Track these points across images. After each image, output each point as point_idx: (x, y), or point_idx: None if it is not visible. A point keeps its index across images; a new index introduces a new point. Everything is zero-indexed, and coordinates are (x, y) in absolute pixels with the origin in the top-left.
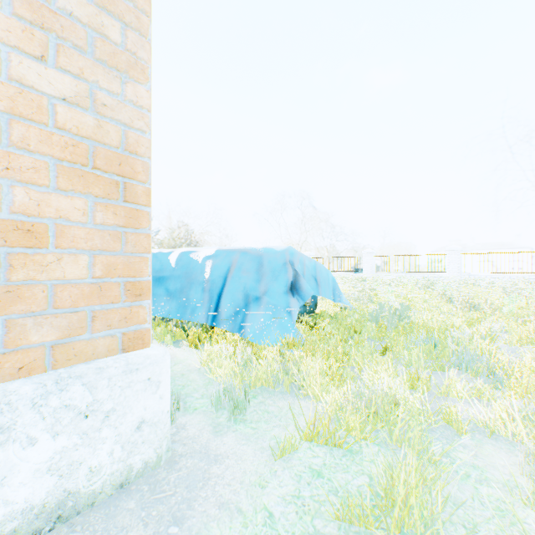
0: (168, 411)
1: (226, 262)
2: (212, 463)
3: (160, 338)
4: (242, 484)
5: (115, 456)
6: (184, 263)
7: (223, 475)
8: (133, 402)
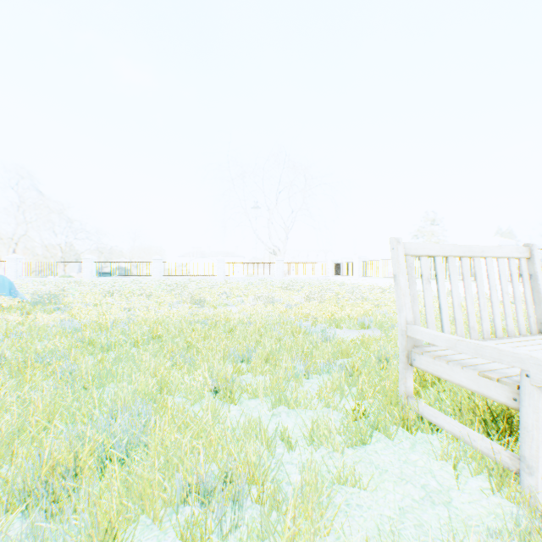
0: None
1: None
2: None
3: None
4: None
5: None
6: None
7: None
8: None
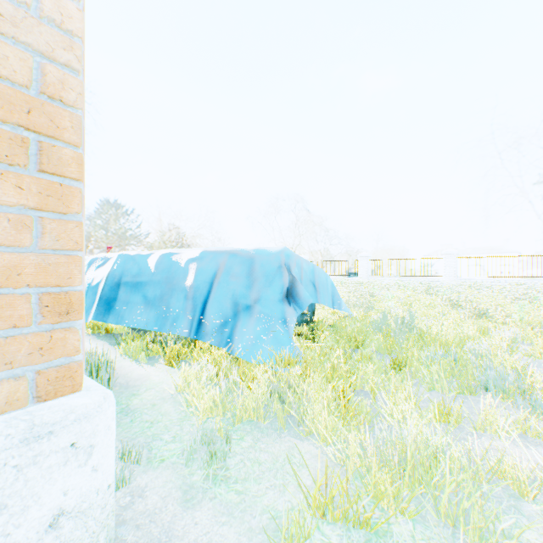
0: (109, 486)
1: (212, 265)
2: None
3: (133, 355)
4: None
5: None
6: (165, 267)
7: None
8: (42, 487)
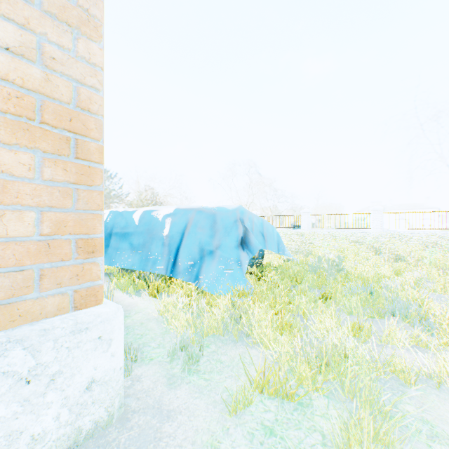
0: (121, 368)
1: (183, 219)
2: (165, 420)
3: (123, 288)
4: (194, 445)
5: (62, 420)
6: (146, 221)
7: (175, 434)
8: (82, 362)
